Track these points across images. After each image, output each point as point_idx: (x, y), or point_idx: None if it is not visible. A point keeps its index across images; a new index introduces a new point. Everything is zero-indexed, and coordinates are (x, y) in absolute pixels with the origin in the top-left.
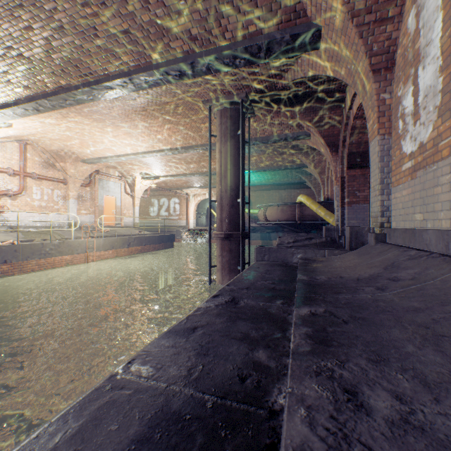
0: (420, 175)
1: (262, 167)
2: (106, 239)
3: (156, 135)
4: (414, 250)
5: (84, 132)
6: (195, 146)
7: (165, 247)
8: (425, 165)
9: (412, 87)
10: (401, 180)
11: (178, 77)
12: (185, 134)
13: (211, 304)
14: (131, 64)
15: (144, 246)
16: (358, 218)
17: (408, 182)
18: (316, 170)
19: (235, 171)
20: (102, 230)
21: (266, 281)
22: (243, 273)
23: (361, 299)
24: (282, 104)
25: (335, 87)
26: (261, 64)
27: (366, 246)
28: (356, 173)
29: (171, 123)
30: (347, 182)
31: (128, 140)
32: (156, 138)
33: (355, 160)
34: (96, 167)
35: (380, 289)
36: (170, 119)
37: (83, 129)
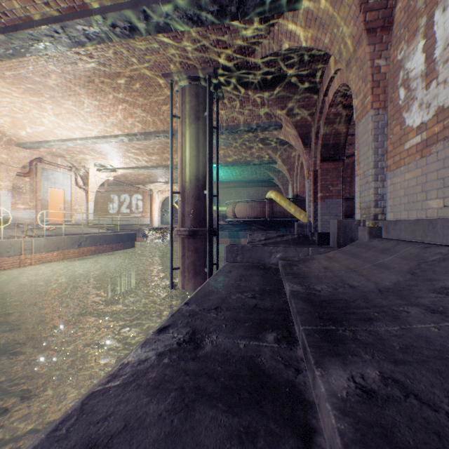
0: (438, 149)
1: (231, 161)
2: (48, 238)
3: (109, 116)
4: (443, 246)
5: (14, 107)
6: (156, 133)
7: (124, 247)
8: (448, 134)
9: (423, 40)
10: (403, 161)
11: (128, 32)
12: (144, 117)
13: (150, 353)
14: (62, 5)
15: (98, 246)
16: (331, 214)
17: (415, 161)
18: (285, 166)
19: (202, 158)
20: (46, 228)
21: (243, 293)
22: (210, 280)
23: (426, 338)
24: (254, 87)
25: (311, 70)
26: (232, 26)
27: (356, 242)
28: (329, 166)
29: (126, 102)
30: (320, 176)
31: (74, 121)
32: (110, 120)
33: (328, 152)
34: (38, 153)
35: (438, 313)
36: (124, 96)
37: (12, 102)
